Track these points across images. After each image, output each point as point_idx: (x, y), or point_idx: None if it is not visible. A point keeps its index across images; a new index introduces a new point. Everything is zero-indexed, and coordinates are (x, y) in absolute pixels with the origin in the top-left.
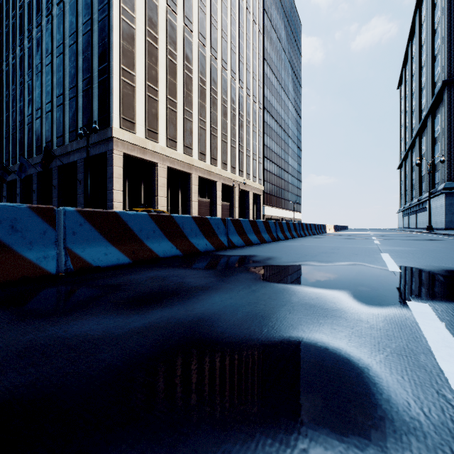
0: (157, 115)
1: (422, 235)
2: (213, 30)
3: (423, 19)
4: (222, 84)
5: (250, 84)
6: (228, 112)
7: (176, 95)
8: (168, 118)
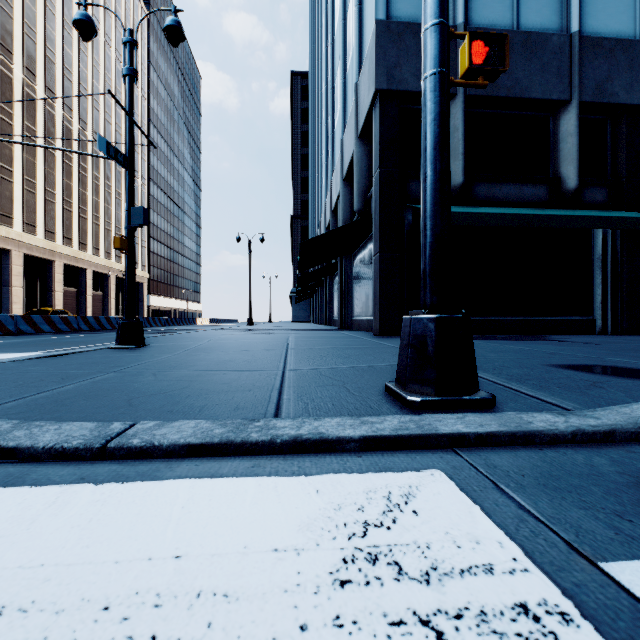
0: (13, 198)
1: None
2: (83, 99)
3: None
4: (94, 160)
5: None
6: (102, 190)
7: (36, 175)
8: (26, 200)
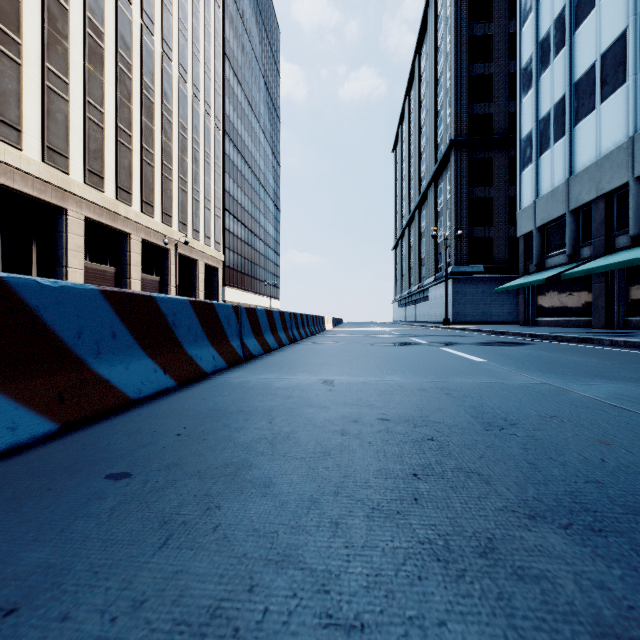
0: None
1: (455, 332)
2: None
3: (423, 68)
4: (143, 56)
5: (201, 80)
6: (157, 112)
7: (21, 27)
8: None
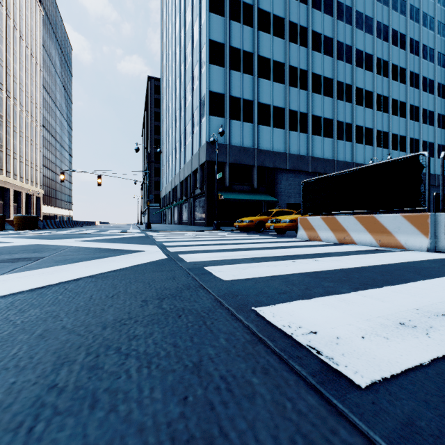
0: None
1: None
2: (8, 77)
3: None
4: (14, 116)
5: (34, 111)
6: (18, 136)
7: None
8: None
